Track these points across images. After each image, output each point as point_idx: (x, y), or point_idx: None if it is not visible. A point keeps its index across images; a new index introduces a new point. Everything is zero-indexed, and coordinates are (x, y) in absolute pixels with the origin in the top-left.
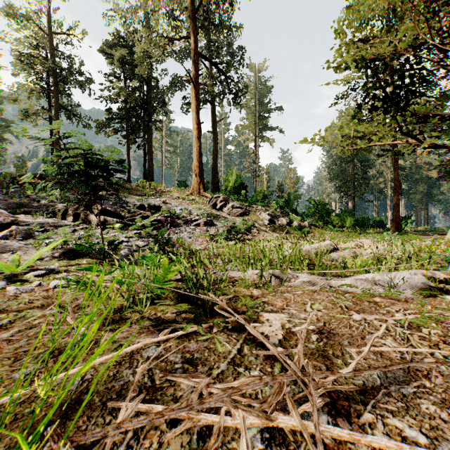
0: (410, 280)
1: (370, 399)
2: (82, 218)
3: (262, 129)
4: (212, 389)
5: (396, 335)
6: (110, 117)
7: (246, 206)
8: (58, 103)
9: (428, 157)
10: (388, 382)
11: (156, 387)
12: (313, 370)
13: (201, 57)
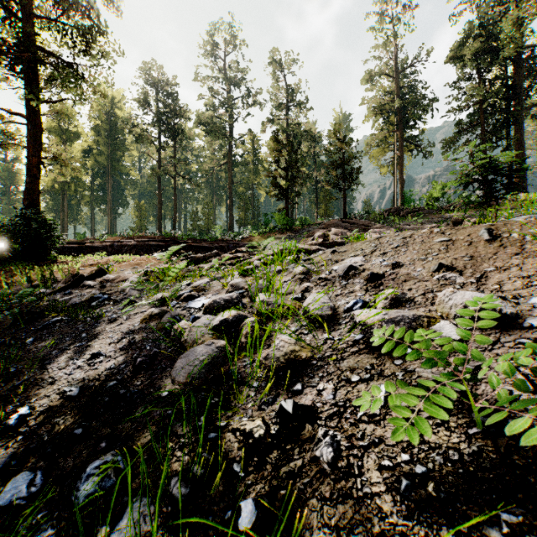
0: None
1: None
2: None
3: None
4: None
5: None
6: (460, 130)
7: None
8: (402, 139)
9: None
10: None
11: None
12: None
13: None
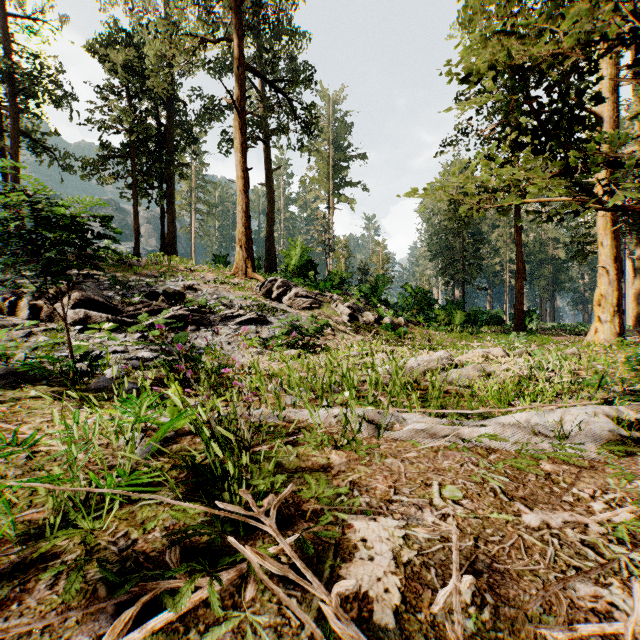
0: (589, 427)
1: None
2: (47, 312)
3: (339, 185)
4: None
5: (620, 569)
6: (106, 155)
7: (316, 294)
8: (19, 128)
9: (555, 232)
10: None
11: None
12: None
13: (249, 71)
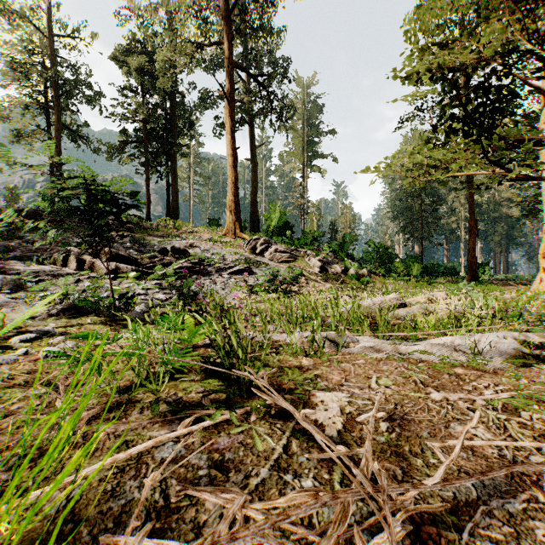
0: (498, 346)
1: (465, 522)
2: (88, 265)
3: (311, 157)
4: (249, 510)
5: (488, 422)
6: (125, 140)
7: (292, 250)
8: (60, 122)
9: (508, 192)
10: (487, 494)
11: (171, 506)
12: (388, 483)
13: (237, 67)
